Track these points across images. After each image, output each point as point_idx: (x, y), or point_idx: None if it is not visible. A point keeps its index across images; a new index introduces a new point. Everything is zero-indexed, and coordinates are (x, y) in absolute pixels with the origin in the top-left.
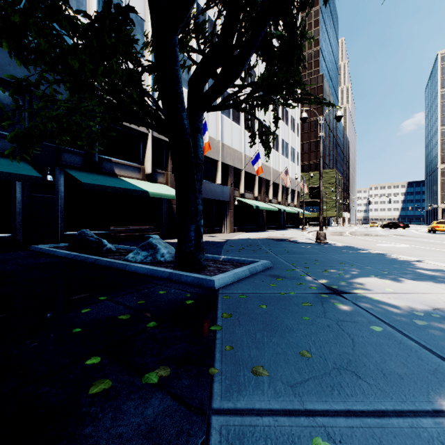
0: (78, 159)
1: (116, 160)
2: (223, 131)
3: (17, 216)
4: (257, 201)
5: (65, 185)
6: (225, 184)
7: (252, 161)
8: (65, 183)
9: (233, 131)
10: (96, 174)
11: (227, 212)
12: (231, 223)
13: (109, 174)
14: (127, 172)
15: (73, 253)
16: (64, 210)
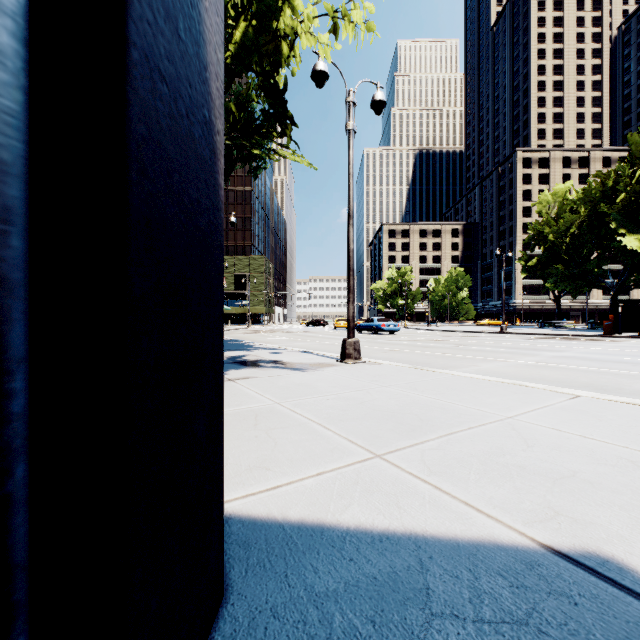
0: None
1: None
2: None
3: None
4: None
5: None
6: None
7: None
8: None
9: None
10: None
11: None
12: None
13: None
14: None
15: None
16: None
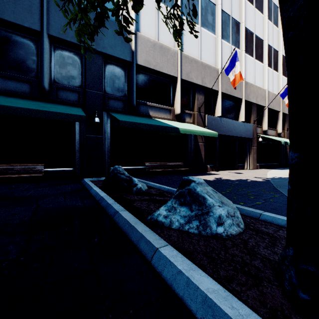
0: (121, 104)
1: (150, 103)
2: (246, 69)
3: (76, 154)
4: (280, 137)
5: (111, 127)
6: (247, 122)
7: (280, 94)
8: (111, 125)
9: (255, 69)
10: (134, 116)
11: (249, 149)
12: (253, 160)
13: (145, 116)
14: (159, 113)
15: (101, 193)
16: (110, 148)
